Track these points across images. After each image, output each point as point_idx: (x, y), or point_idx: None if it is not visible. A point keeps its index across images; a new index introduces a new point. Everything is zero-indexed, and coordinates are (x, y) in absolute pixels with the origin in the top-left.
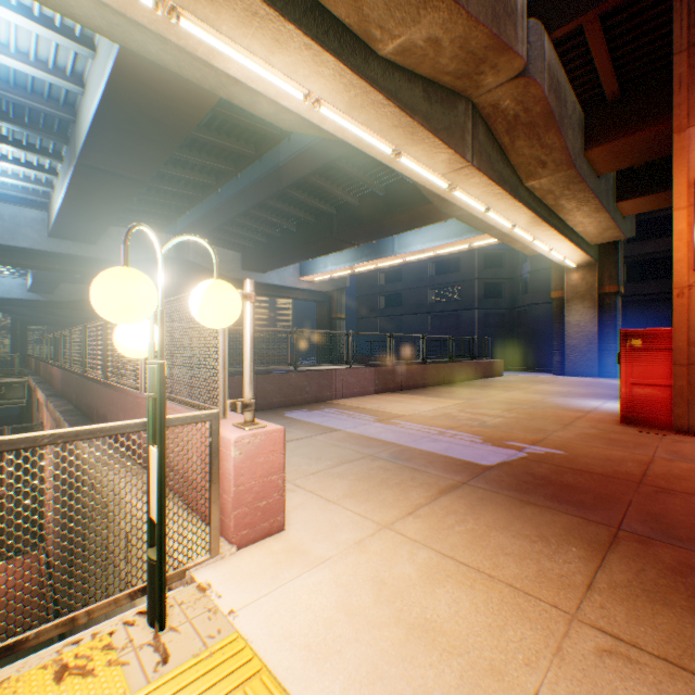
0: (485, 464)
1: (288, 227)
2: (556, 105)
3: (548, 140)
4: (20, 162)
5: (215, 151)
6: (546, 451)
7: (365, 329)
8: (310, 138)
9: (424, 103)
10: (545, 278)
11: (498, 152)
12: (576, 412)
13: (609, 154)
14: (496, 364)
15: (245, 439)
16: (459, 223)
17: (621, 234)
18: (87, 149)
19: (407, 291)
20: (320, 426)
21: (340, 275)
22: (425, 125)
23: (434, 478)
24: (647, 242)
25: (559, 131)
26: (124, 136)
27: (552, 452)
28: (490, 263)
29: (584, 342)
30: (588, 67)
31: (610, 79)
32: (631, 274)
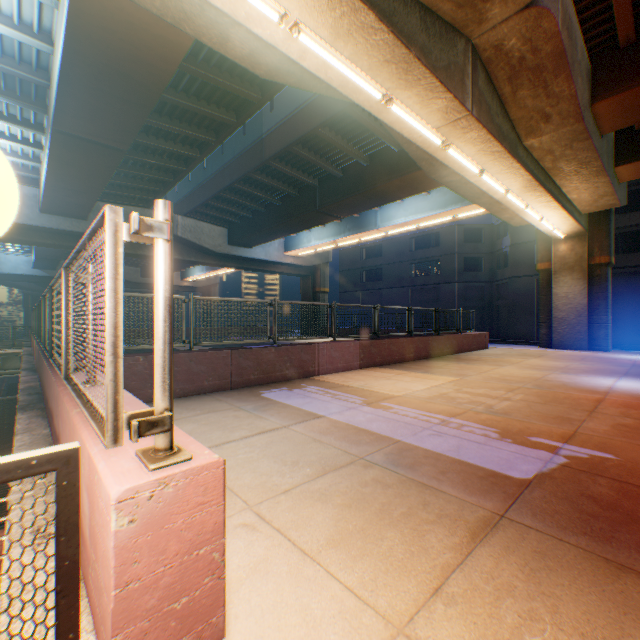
0: (519, 477)
1: (272, 201)
2: (568, 45)
3: (556, 87)
4: (4, 135)
5: (196, 120)
6: (590, 454)
7: (347, 302)
8: (292, 106)
9: (421, 34)
10: (526, 251)
11: (498, 104)
12: (591, 393)
13: (619, 108)
14: (482, 336)
15: (143, 491)
16: (444, 194)
17: (617, 201)
18: (59, 113)
19: (388, 266)
20: (300, 410)
21: (323, 249)
22: (422, 59)
23: (456, 504)
24: (633, 214)
25: (570, 76)
26: (94, 96)
27: (598, 456)
28: (469, 237)
29: (573, 314)
30: (601, 6)
31: (627, 18)
32: (615, 246)
